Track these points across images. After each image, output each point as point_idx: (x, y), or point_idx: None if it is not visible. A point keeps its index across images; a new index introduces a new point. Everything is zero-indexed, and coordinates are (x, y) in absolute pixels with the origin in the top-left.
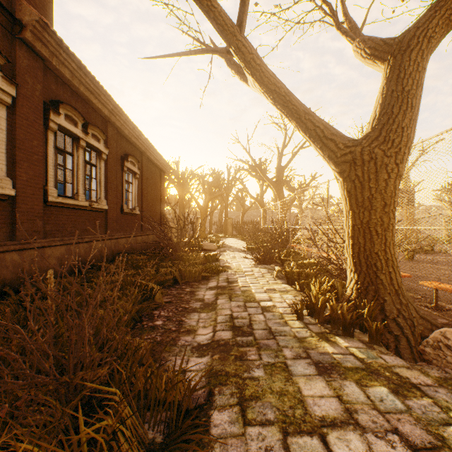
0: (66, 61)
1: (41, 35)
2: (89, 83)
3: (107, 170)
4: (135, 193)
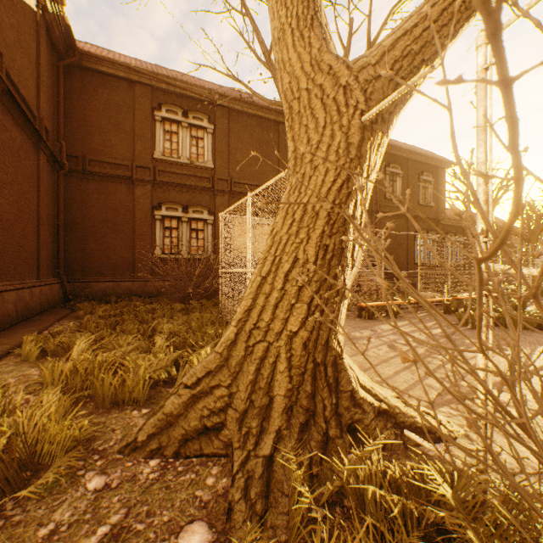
0: (449, 221)
1: (443, 220)
2: (456, 222)
3: (463, 247)
4: None
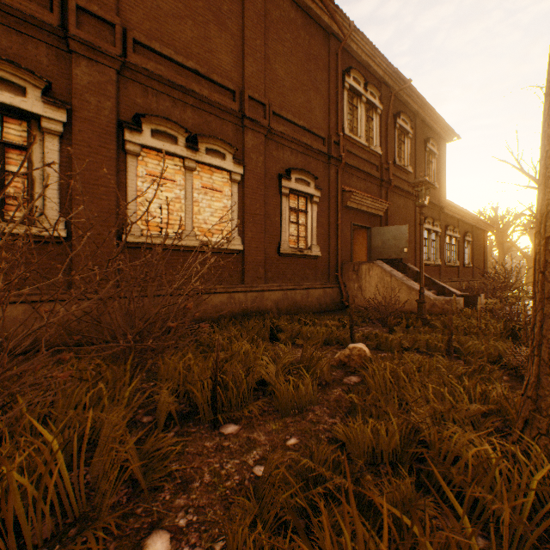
0: (451, 209)
1: (447, 208)
2: (456, 211)
3: (458, 245)
4: (468, 254)
